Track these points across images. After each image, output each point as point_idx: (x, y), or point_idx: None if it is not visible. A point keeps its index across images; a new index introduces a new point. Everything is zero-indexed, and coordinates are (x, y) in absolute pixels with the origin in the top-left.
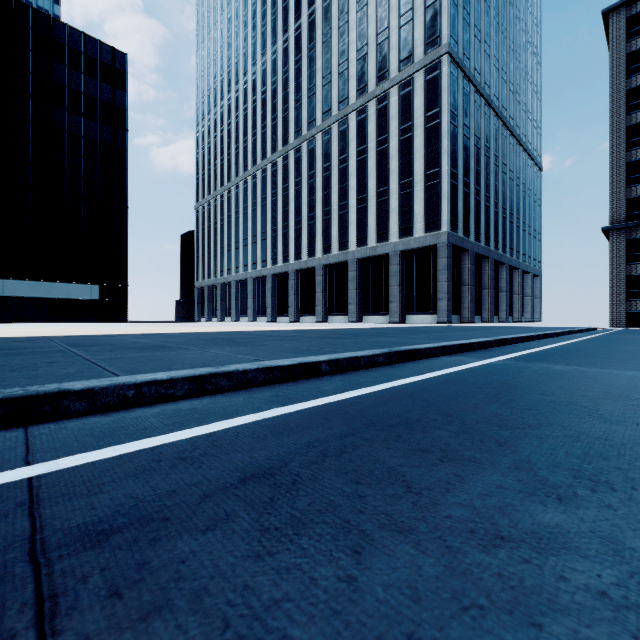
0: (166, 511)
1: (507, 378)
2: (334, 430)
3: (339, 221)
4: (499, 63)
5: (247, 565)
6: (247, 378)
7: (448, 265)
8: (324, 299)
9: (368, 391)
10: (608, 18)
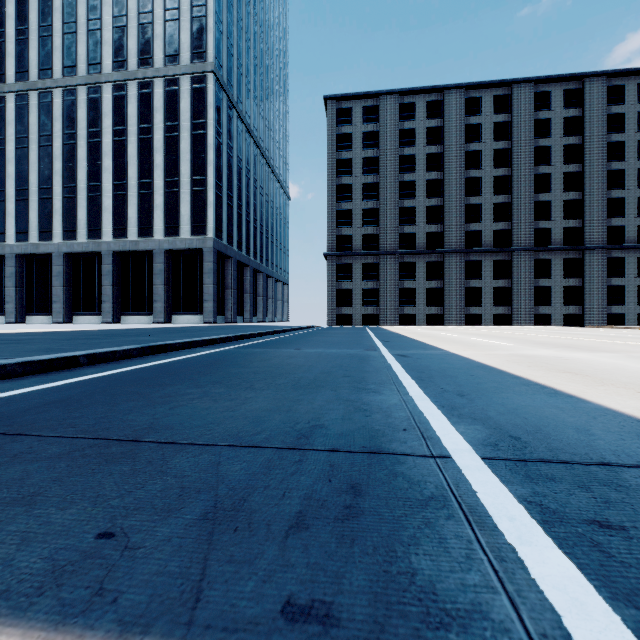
0: (7, 415)
1: (221, 357)
2: (98, 386)
3: (89, 204)
4: (258, 100)
5: (66, 414)
6: (6, 371)
7: (214, 269)
8: (66, 295)
9: (122, 370)
10: (327, 103)
